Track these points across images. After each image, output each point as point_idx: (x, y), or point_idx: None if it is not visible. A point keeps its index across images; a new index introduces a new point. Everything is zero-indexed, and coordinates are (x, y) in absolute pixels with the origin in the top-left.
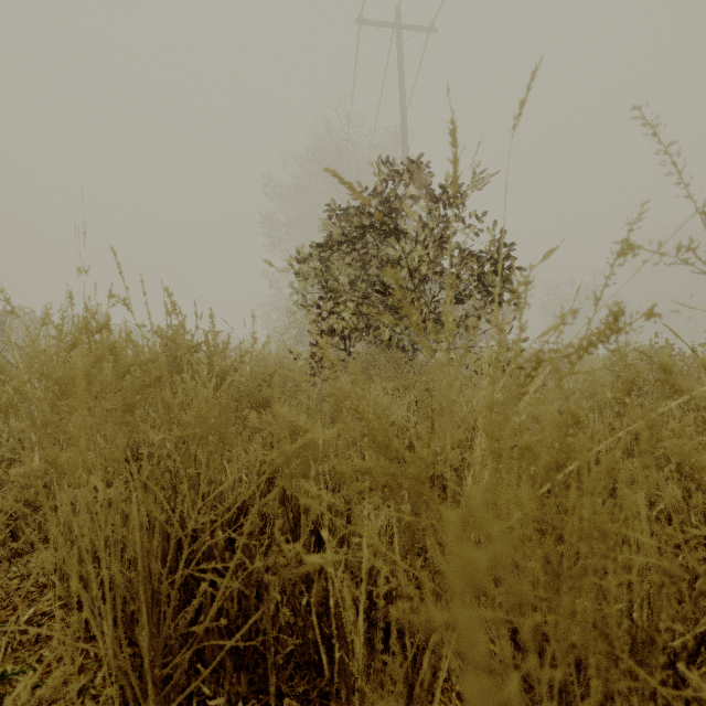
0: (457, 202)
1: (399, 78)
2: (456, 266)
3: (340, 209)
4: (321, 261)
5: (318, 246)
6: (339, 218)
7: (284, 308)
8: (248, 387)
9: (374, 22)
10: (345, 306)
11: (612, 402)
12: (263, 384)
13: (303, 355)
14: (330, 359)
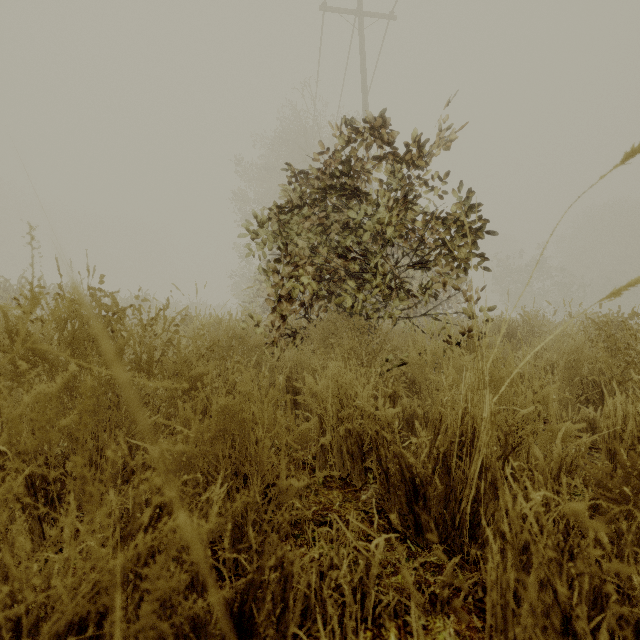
0: (422, 162)
1: (361, 62)
2: (420, 231)
3: (301, 172)
4: (281, 226)
5: (277, 209)
6: (300, 183)
7: (251, 277)
8: (174, 365)
9: (337, 9)
10: (306, 271)
11: (639, 384)
12: (194, 360)
13: (264, 323)
14: (290, 326)
